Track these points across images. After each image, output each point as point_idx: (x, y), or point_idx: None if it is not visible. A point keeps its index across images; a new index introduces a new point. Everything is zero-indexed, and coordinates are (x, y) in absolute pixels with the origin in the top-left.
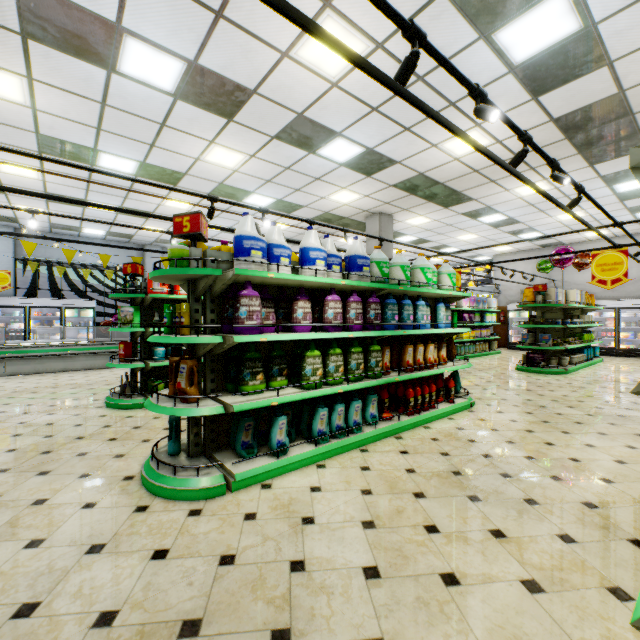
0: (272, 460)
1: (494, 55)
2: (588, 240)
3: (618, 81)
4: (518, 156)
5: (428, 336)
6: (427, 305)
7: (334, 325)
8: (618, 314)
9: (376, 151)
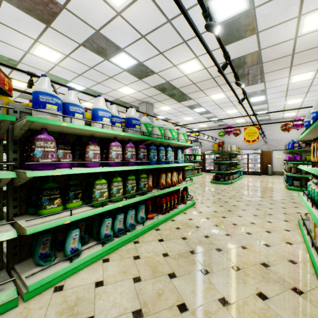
0: (66, 264)
1: None
2: (237, 123)
3: (259, 44)
4: (223, 66)
5: (172, 167)
6: (172, 150)
7: (116, 162)
8: (248, 156)
9: (144, 64)
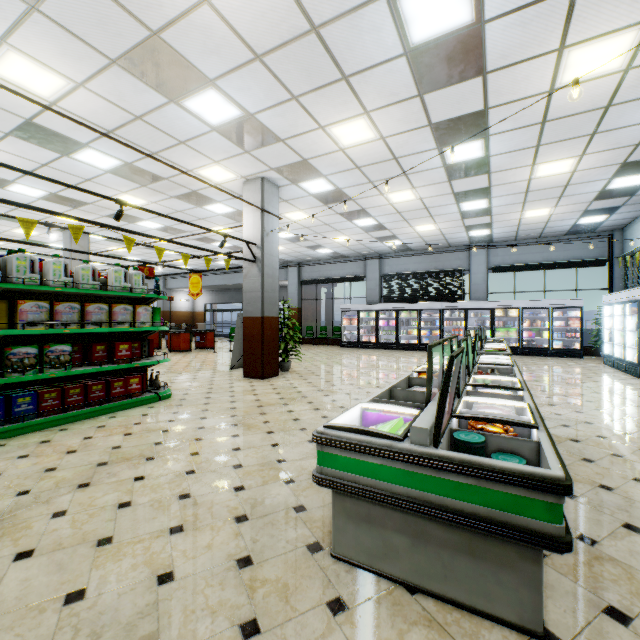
0: None
1: None
2: None
3: None
4: None
5: None
6: None
7: None
8: None
9: None
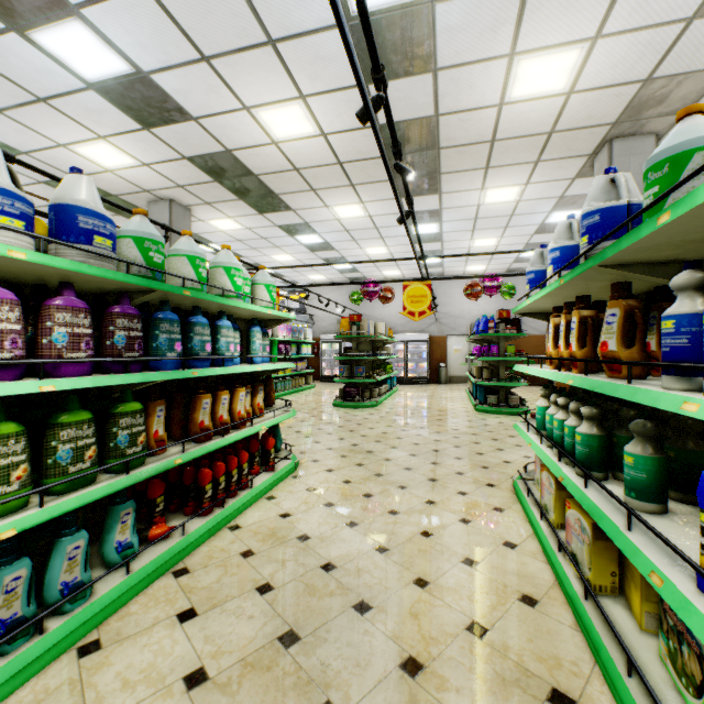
0: None
1: None
2: (386, 278)
3: (437, 100)
4: (372, 102)
5: (238, 376)
6: (236, 328)
7: None
8: (407, 347)
9: (156, 82)
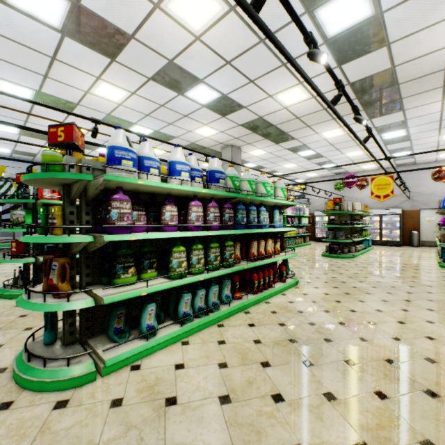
0: (142, 342)
1: (314, 28)
2: (363, 171)
3: (392, 59)
4: (335, 99)
5: (267, 234)
6: (267, 211)
7: (196, 225)
8: (381, 218)
9: (229, 97)
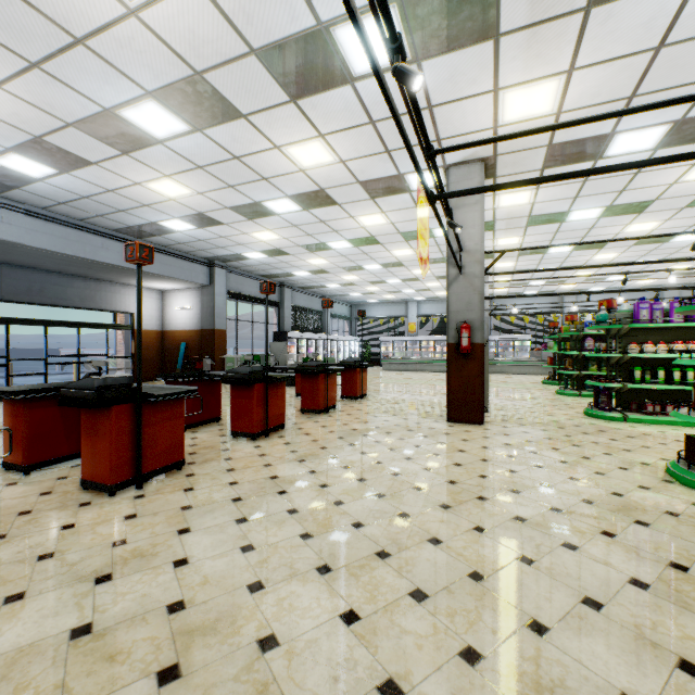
0: None
1: None
2: None
3: None
4: None
5: None
6: None
7: None
8: None
9: None
